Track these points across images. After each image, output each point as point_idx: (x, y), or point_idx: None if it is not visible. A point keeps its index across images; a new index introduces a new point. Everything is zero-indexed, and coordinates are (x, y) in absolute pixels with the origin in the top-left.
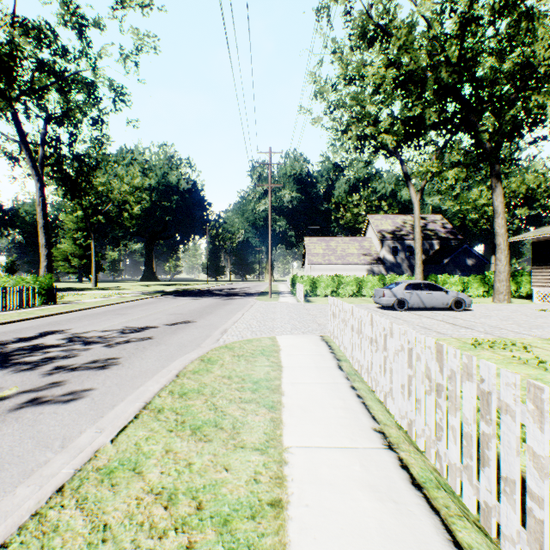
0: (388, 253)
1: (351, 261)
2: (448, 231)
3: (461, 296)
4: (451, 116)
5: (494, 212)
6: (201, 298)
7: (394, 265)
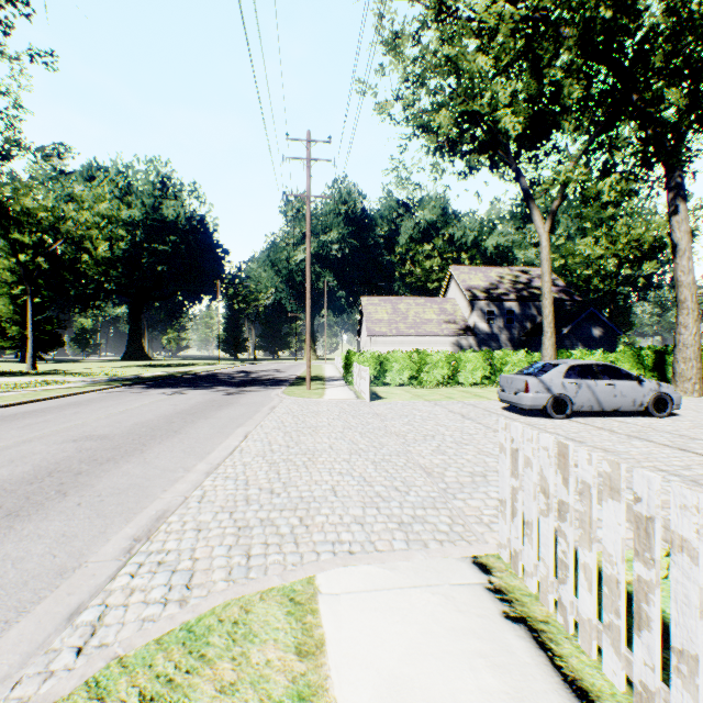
0: (481, 319)
1: (428, 331)
2: (560, 290)
3: (664, 388)
4: (605, 93)
5: (675, 249)
6: (188, 391)
7: (490, 336)
